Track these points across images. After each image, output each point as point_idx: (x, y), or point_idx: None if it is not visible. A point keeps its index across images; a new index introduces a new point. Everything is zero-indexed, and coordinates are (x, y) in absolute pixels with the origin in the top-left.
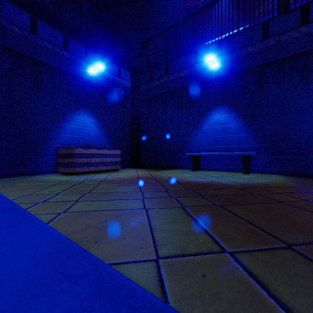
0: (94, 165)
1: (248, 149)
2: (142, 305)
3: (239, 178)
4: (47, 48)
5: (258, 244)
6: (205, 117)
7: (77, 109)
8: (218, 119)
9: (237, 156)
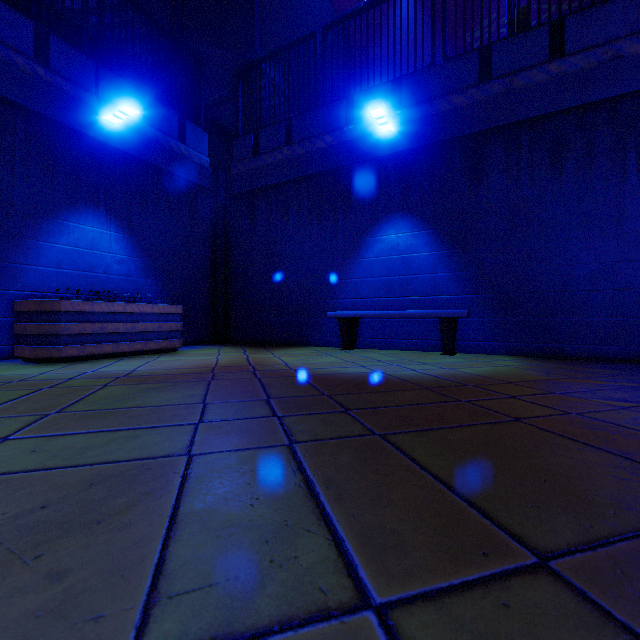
0: (112, 338)
1: (453, 305)
2: None
3: (434, 364)
4: None
5: (464, 560)
6: (368, 237)
7: (72, 208)
8: (395, 241)
9: (431, 318)
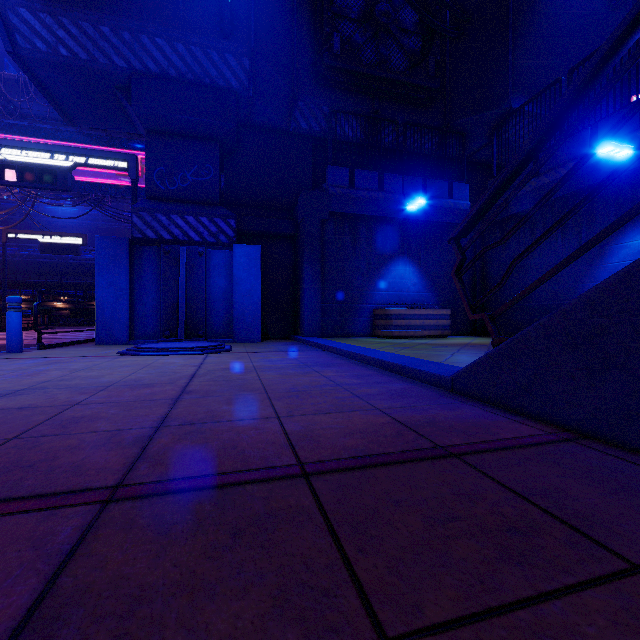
0: (413, 328)
1: None
2: (429, 361)
3: None
4: (363, 198)
5: None
6: (613, 244)
7: (392, 259)
8: None
9: None
